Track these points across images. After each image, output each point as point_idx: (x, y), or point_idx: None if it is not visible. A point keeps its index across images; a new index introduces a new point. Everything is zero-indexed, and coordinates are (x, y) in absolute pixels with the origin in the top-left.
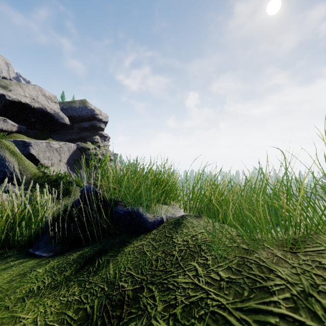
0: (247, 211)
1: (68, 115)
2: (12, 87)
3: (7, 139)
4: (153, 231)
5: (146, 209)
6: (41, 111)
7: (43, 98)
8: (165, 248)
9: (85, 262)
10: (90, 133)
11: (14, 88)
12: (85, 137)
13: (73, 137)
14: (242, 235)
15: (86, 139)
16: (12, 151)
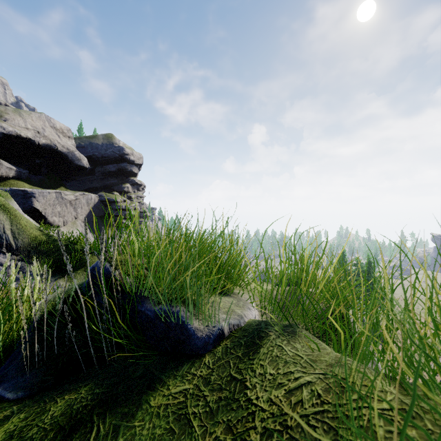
0: (438, 361)
1: (87, 155)
2: (9, 116)
3: (0, 187)
4: (206, 358)
5: (193, 312)
6: (48, 149)
7: (51, 130)
8: (231, 417)
9: (73, 426)
10: (118, 180)
11: (10, 117)
12: (111, 186)
13: (94, 186)
14: (416, 411)
15: (112, 188)
16: (2, 205)
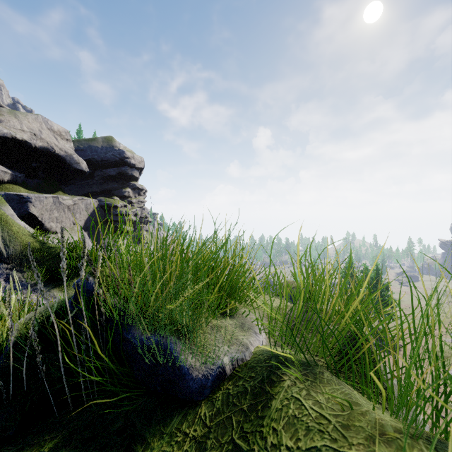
0: None
1: (86, 159)
2: (4, 117)
3: None
4: (202, 409)
5: (187, 344)
6: (45, 152)
7: (49, 133)
8: None
9: None
10: (118, 184)
11: (5, 118)
12: (111, 190)
13: (94, 190)
14: None
15: (112, 193)
16: None
